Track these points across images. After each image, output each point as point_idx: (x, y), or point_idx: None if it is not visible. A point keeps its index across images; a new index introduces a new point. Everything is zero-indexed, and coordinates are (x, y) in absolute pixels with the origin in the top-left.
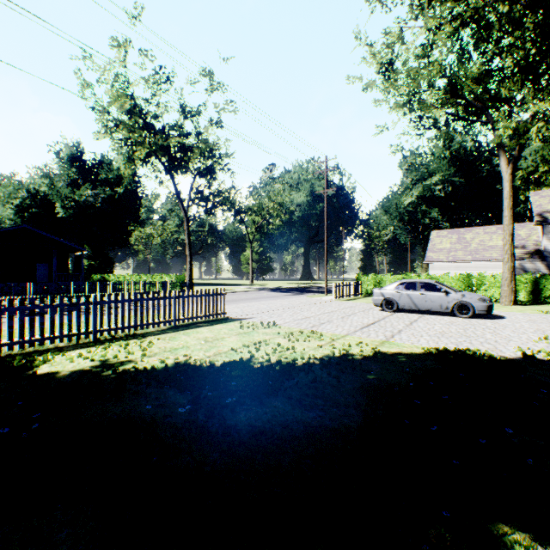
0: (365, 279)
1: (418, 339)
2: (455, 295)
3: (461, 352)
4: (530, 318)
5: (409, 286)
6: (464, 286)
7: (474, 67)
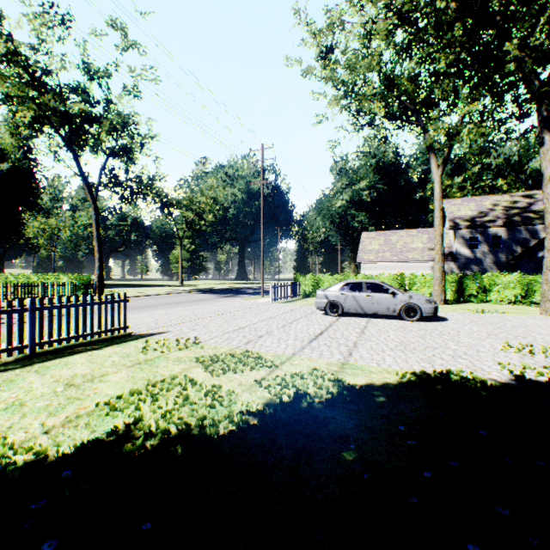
0: (303, 279)
1: (383, 357)
2: (402, 296)
3: (448, 378)
4: (470, 319)
5: (355, 287)
6: (398, 286)
7: (412, 62)
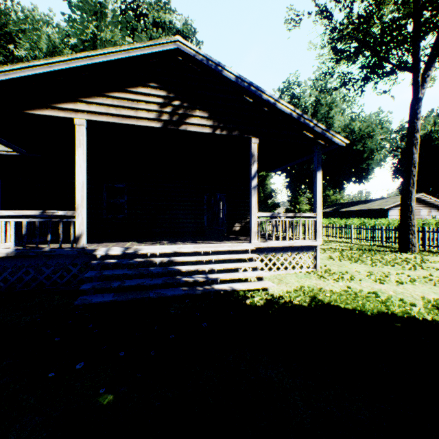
0: None
1: None
2: None
3: None
4: None
5: None
6: None
7: None
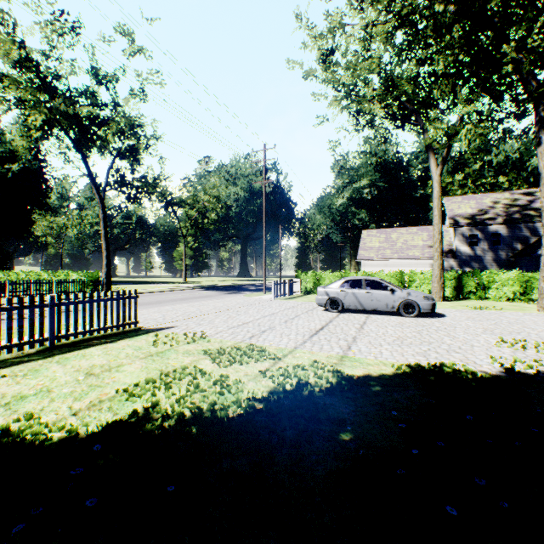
0: (305, 276)
1: (380, 351)
2: (401, 293)
3: (440, 370)
4: (467, 315)
5: (355, 284)
6: (398, 283)
7: (411, 64)
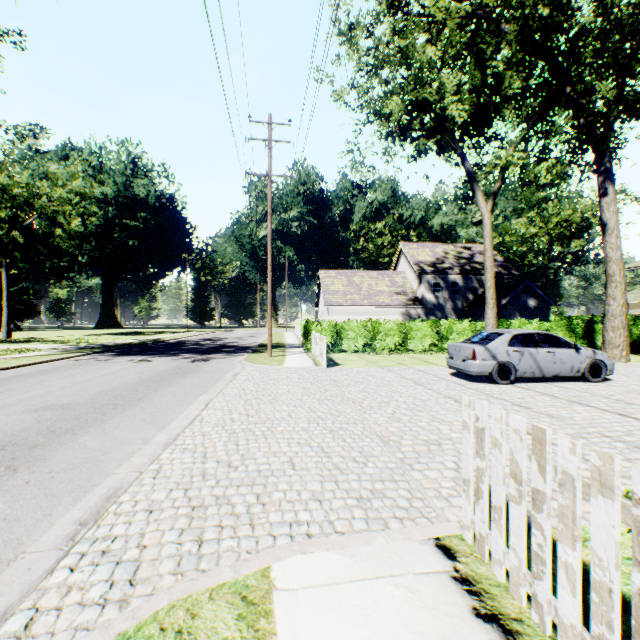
0: (318, 328)
1: None
2: (586, 351)
3: None
4: None
5: (527, 341)
6: (437, 335)
7: (499, 68)
